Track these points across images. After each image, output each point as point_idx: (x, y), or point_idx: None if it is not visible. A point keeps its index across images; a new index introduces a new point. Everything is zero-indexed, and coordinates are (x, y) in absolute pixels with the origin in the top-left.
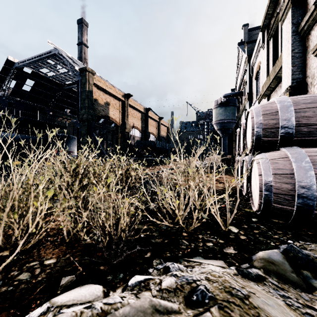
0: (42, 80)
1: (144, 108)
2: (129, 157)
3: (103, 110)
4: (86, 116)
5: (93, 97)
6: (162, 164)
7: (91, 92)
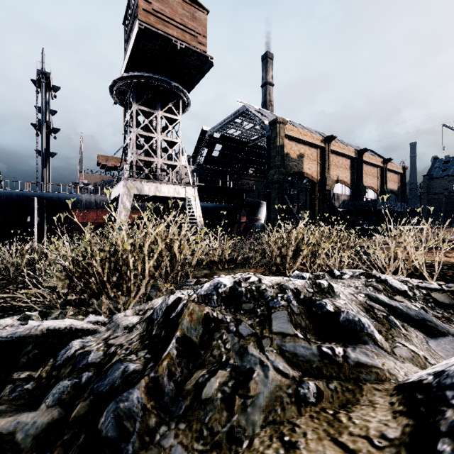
0: (228, 142)
1: (356, 151)
2: (331, 225)
3: (296, 165)
4: (277, 177)
5: (284, 151)
6: (387, 235)
7: (282, 147)
